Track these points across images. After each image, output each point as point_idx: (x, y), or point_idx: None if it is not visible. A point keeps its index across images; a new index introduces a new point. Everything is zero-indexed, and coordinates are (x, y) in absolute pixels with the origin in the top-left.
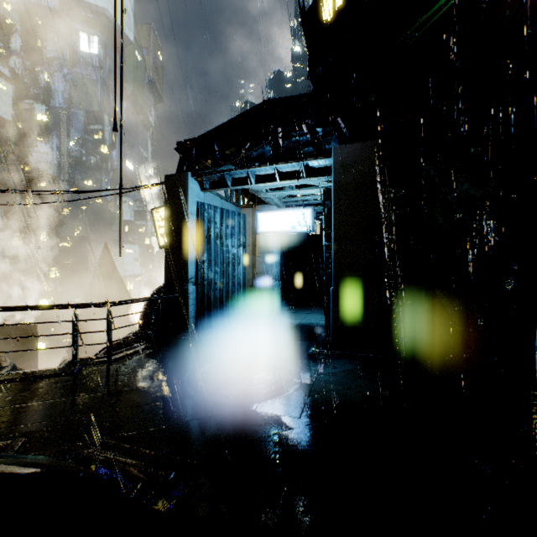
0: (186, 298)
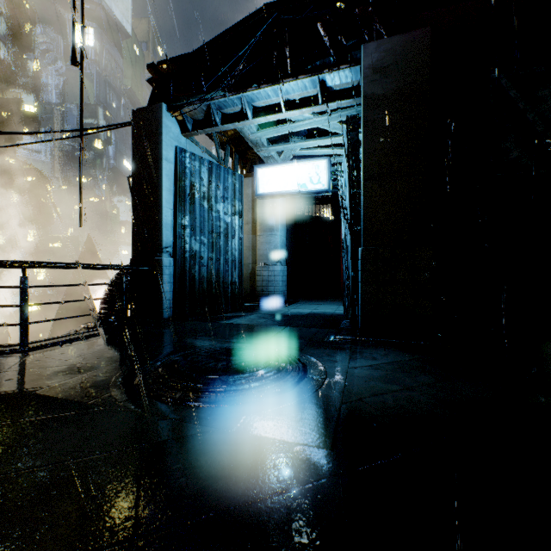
0: (159, 273)
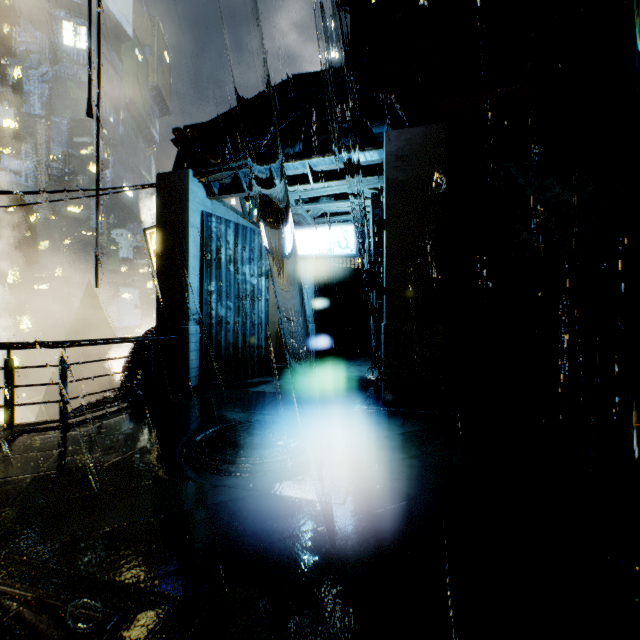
0: (186, 341)
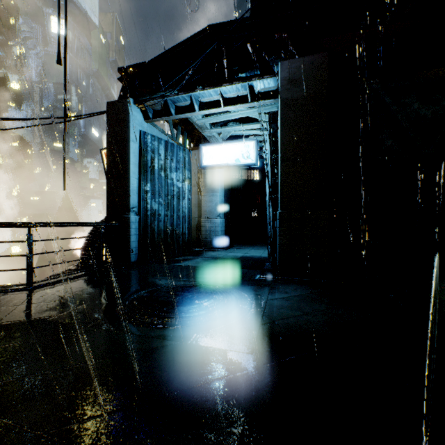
0: (128, 227)
